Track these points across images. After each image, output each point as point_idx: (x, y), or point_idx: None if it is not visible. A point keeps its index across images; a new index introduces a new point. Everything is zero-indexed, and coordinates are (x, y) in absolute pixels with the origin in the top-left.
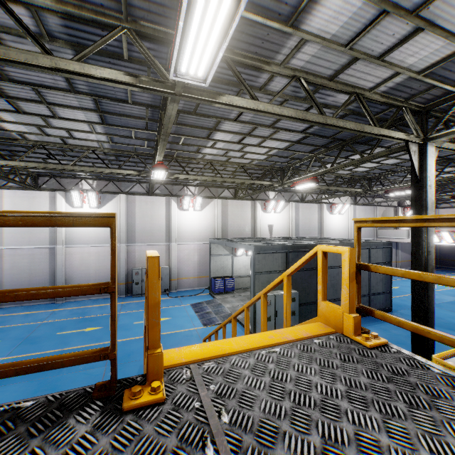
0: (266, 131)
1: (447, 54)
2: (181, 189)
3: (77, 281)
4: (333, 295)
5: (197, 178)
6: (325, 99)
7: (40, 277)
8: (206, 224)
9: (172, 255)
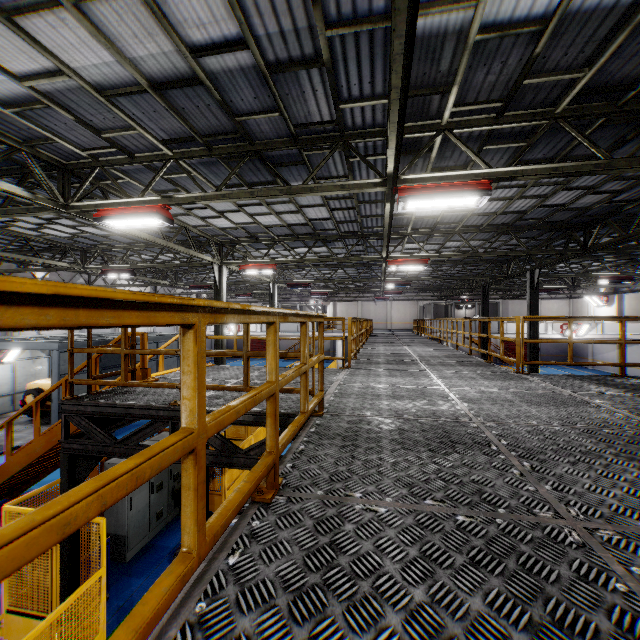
0: None
1: (232, 227)
2: None
3: None
4: None
5: None
6: None
7: None
8: None
9: None
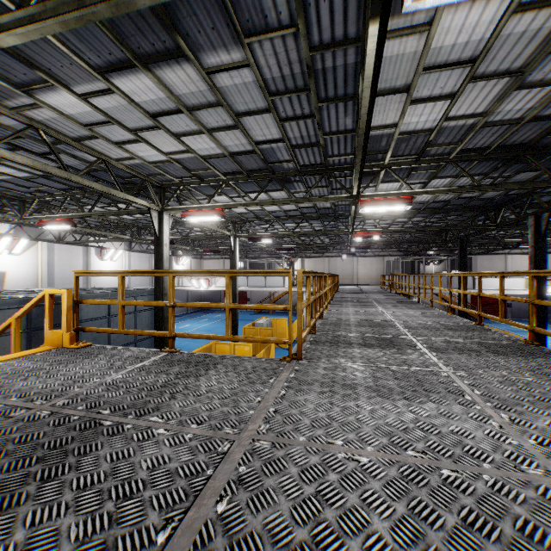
0: None
1: (164, 159)
2: None
3: None
4: None
5: None
6: (74, 151)
7: None
8: None
9: None
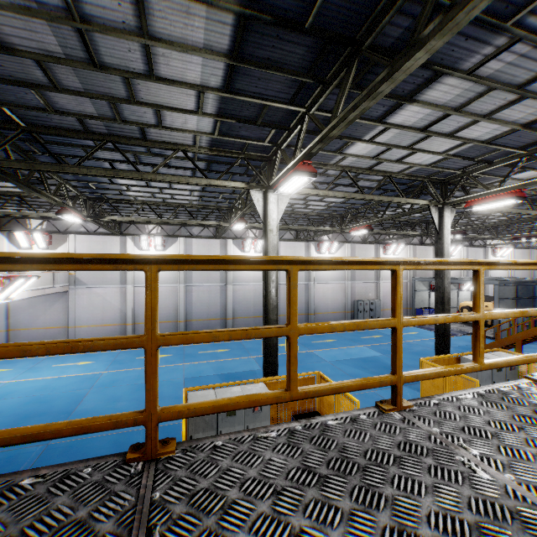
0: None
1: None
2: (384, 238)
3: (321, 309)
4: None
5: None
6: None
7: (299, 305)
8: None
9: (380, 291)
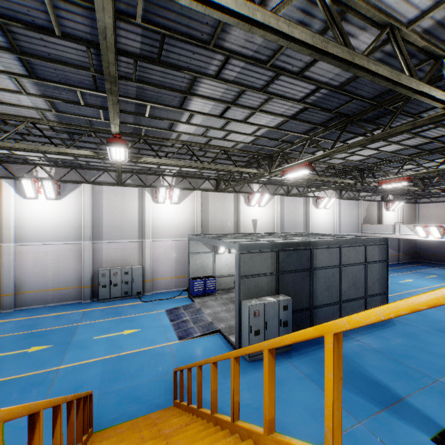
0: (255, 98)
1: None
2: (156, 179)
3: (31, 286)
4: (328, 299)
5: (171, 163)
6: None
7: None
8: (185, 218)
9: (146, 253)
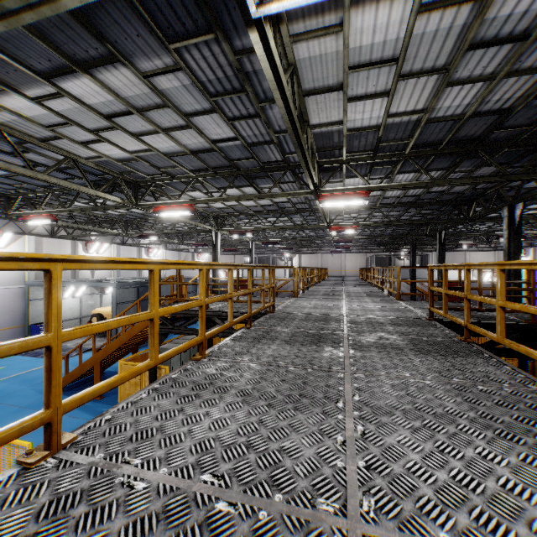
0: None
1: (225, 207)
2: None
3: None
4: None
5: (55, 223)
6: None
7: None
8: None
9: None
